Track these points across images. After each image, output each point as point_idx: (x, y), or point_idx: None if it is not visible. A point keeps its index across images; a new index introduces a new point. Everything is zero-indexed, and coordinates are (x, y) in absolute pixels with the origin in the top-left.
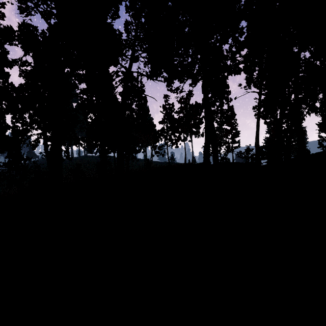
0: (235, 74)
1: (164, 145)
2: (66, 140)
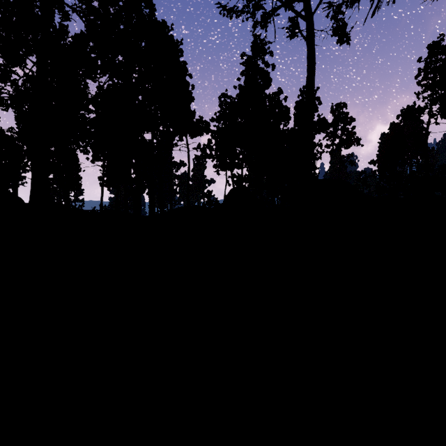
0: (84, 153)
1: None
2: None
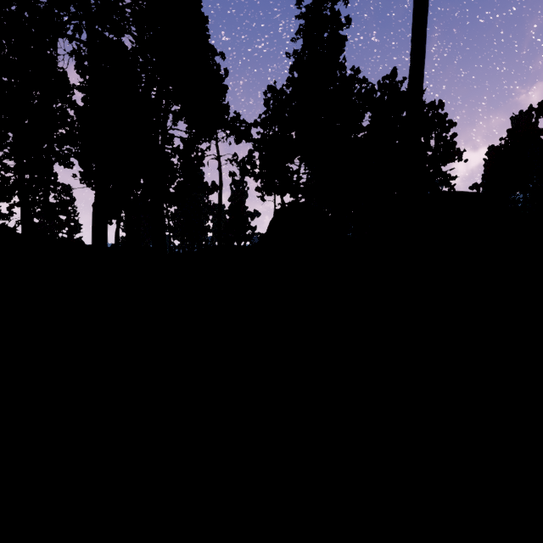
0: (65, 166)
1: None
2: None
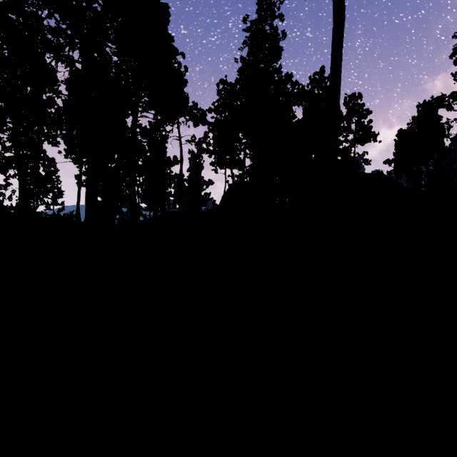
0: (53, 145)
1: None
2: None
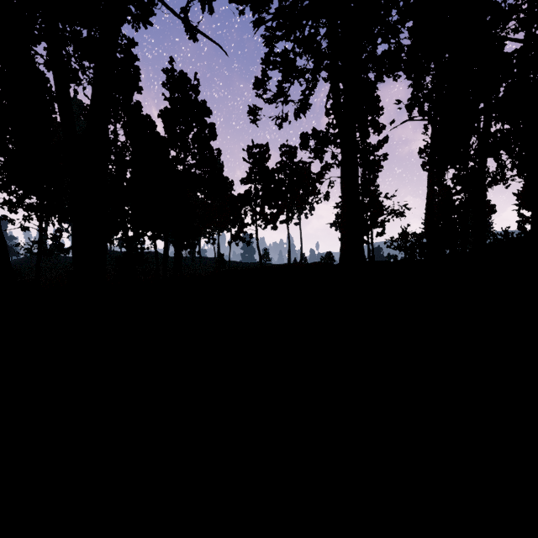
0: (393, 69)
1: (250, 224)
2: (53, 212)
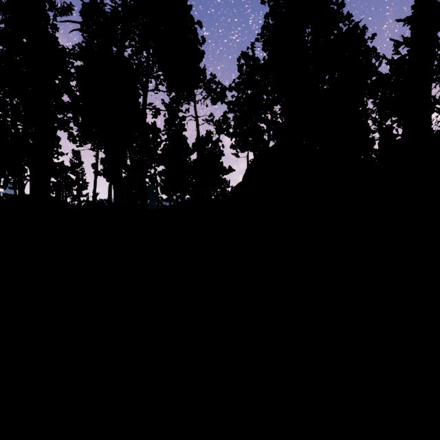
0: (65, 131)
1: None
2: None
